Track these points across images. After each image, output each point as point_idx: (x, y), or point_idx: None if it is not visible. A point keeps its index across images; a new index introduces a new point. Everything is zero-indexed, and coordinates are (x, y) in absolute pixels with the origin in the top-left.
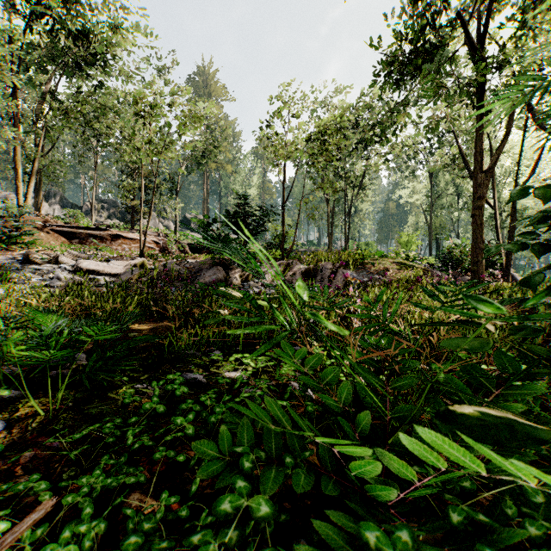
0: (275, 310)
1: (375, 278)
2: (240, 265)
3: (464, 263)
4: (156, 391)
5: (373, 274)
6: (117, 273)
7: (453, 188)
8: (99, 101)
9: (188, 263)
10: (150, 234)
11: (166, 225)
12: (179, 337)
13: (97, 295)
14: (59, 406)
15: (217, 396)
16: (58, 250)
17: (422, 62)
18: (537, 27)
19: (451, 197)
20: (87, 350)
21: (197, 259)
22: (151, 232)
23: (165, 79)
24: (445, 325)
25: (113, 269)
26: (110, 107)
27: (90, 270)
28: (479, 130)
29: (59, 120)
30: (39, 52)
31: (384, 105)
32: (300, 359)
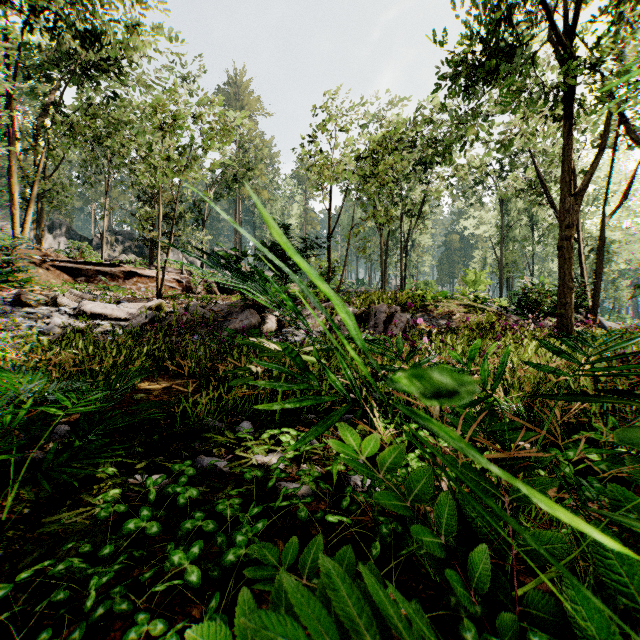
0: (327, 373)
1: (439, 323)
2: (278, 308)
3: (543, 305)
4: (151, 493)
5: (436, 318)
6: (128, 317)
7: (527, 217)
8: (111, 114)
9: (215, 305)
10: (171, 271)
11: (191, 262)
12: (198, 400)
13: (103, 345)
14: (8, 516)
15: (241, 501)
16: (59, 289)
17: (496, 64)
18: (634, 23)
19: (525, 229)
20: (75, 420)
21: (227, 301)
22: (173, 269)
23: (190, 89)
24: (596, 401)
25: (123, 313)
26: (124, 121)
27: (96, 314)
28: (568, 144)
29: (64, 137)
30: (39, 56)
31: (451, 114)
32: (369, 455)
